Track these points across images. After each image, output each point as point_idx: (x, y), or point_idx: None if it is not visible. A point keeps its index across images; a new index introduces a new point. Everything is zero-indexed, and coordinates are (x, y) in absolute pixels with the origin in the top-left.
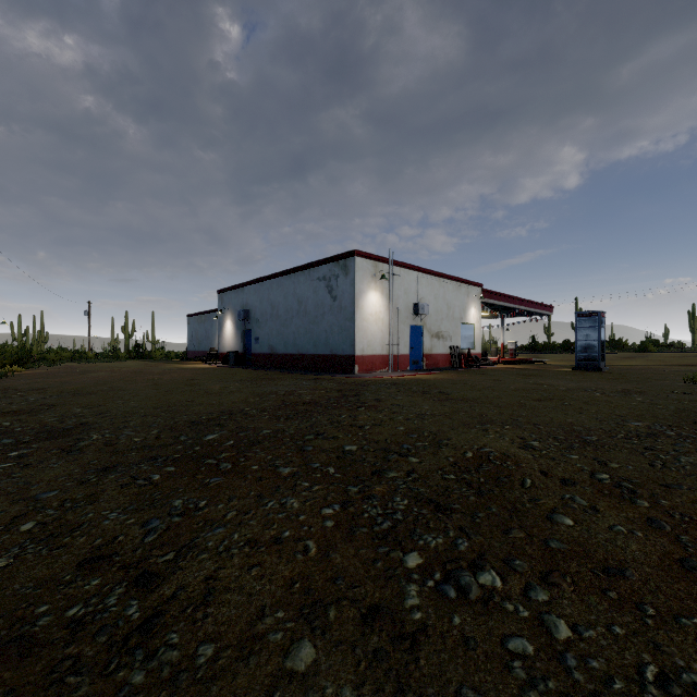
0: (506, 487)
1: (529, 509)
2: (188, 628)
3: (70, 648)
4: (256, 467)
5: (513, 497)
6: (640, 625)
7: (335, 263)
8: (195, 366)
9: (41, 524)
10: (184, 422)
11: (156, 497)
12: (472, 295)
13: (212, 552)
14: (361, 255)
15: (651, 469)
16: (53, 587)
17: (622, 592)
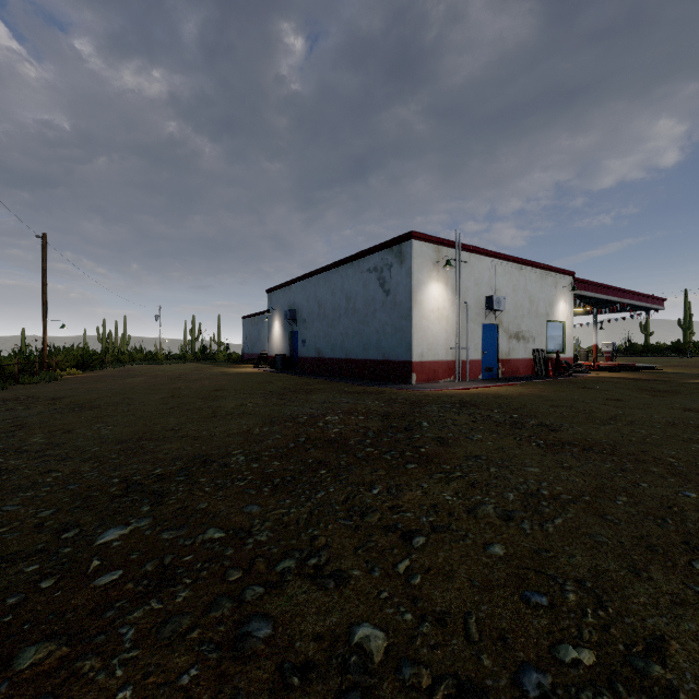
0: None
1: None
2: None
3: None
4: None
5: None
6: None
7: (388, 249)
8: (241, 370)
9: None
10: (121, 479)
11: None
12: (560, 286)
13: None
14: (419, 237)
15: None
16: None
17: None
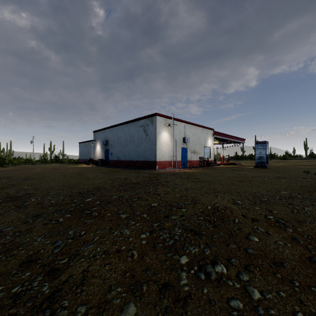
0: (227, 223)
1: (238, 233)
2: (73, 298)
3: (12, 309)
4: (109, 214)
5: (230, 227)
6: (293, 291)
7: (147, 118)
8: (82, 166)
9: (3, 244)
10: (76, 192)
11: (60, 229)
12: (209, 134)
13: (86, 257)
14: (159, 115)
15: (292, 214)
16: (6, 277)
17: (283, 274)
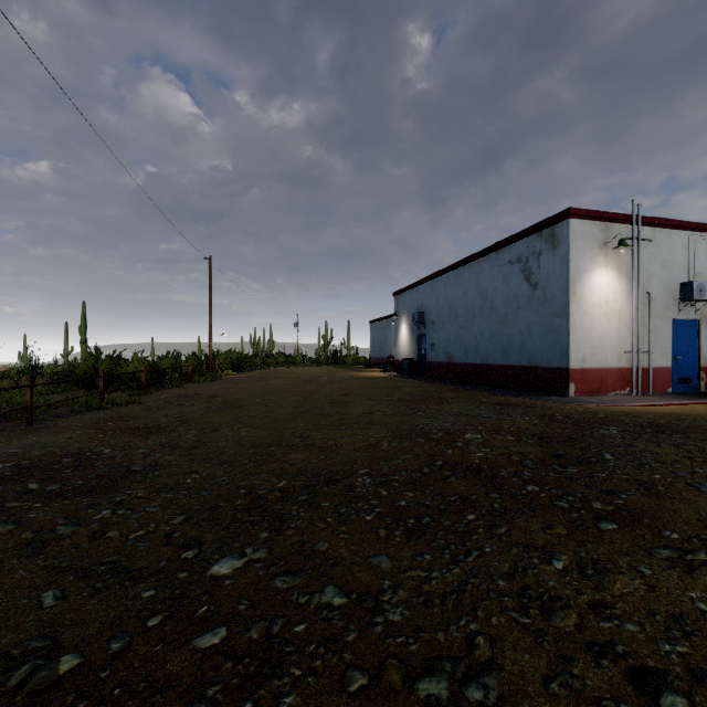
0: None
1: None
2: None
3: None
4: None
5: None
6: None
7: (536, 234)
8: (368, 374)
9: None
10: (246, 491)
11: None
12: None
13: None
14: (579, 215)
15: None
16: None
17: None
